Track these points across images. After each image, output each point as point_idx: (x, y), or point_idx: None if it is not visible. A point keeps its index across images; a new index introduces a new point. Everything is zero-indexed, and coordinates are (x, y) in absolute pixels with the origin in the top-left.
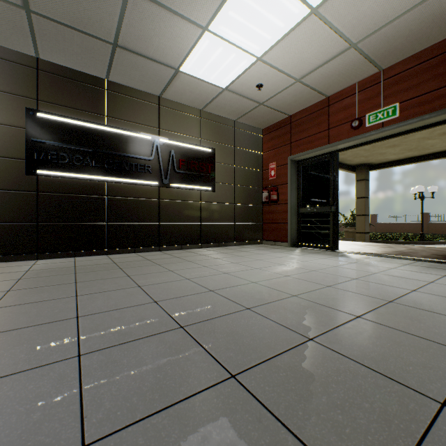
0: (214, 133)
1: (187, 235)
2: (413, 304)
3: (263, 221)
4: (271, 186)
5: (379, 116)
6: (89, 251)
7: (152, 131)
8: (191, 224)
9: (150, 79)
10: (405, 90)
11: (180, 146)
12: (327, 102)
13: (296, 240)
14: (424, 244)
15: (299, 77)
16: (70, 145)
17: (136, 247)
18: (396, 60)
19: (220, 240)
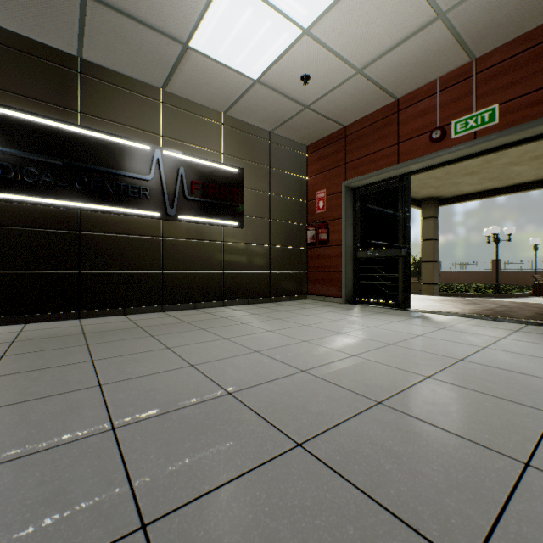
0: (241, 147)
1: (203, 288)
2: None
3: (308, 269)
4: (319, 222)
5: (470, 124)
6: (51, 314)
7: (151, 138)
8: (210, 273)
9: (147, 60)
10: (508, 86)
11: (193, 163)
12: (397, 106)
13: (353, 294)
14: (500, 298)
15: (361, 66)
16: (17, 151)
17: (127, 307)
18: (495, 44)
19: (250, 294)
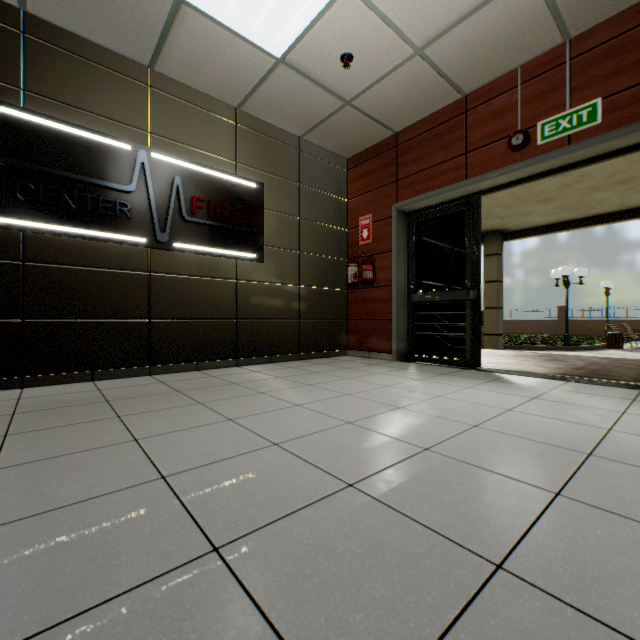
0: (262, 155)
1: (208, 342)
2: None
3: (349, 316)
4: (363, 255)
5: (563, 125)
6: None
7: (133, 135)
8: (218, 322)
9: (123, 19)
10: (614, 75)
11: (195, 172)
12: (464, 105)
13: (406, 348)
14: (571, 351)
15: (421, 43)
16: None
17: (98, 369)
18: (598, 19)
19: (273, 350)
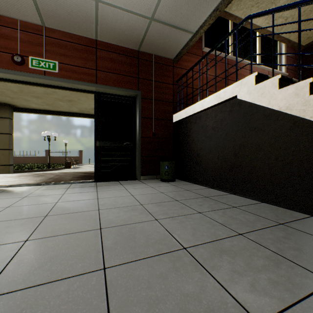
0: None
1: None
2: (114, 222)
3: None
4: None
5: (42, 64)
6: None
7: None
8: None
9: None
10: (63, 55)
11: None
12: None
13: None
14: (51, 170)
15: None
16: None
17: None
18: (57, 27)
19: None
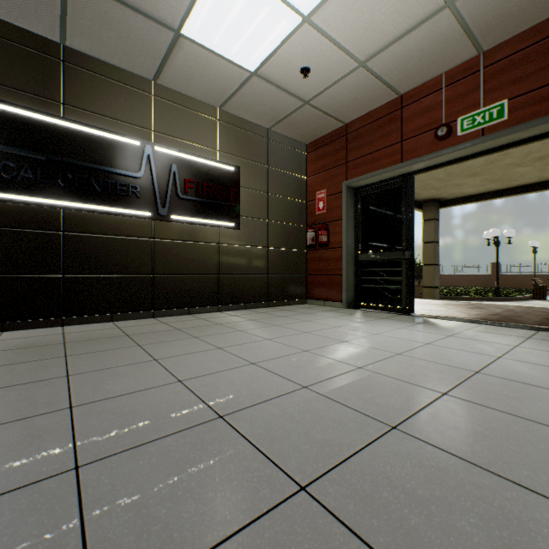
0: (238, 144)
1: (197, 292)
2: None
3: (308, 272)
4: (319, 223)
5: (477, 120)
6: (31, 322)
7: (141, 133)
8: (204, 277)
9: (136, 48)
10: (517, 81)
11: (187, 160)
12: (400, 102)
13: (354, 298)
14: (500, 301)
15: (364, 58)
16: None
17: (115, 313)
18: (504, 37)
19: (247, 299)
